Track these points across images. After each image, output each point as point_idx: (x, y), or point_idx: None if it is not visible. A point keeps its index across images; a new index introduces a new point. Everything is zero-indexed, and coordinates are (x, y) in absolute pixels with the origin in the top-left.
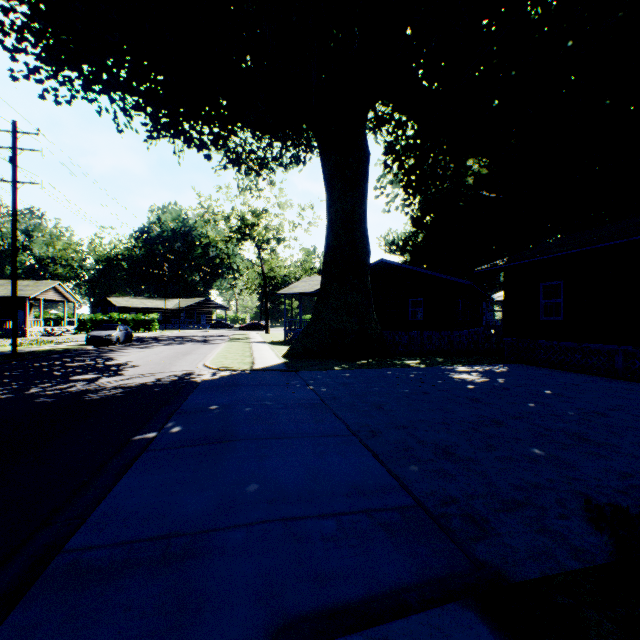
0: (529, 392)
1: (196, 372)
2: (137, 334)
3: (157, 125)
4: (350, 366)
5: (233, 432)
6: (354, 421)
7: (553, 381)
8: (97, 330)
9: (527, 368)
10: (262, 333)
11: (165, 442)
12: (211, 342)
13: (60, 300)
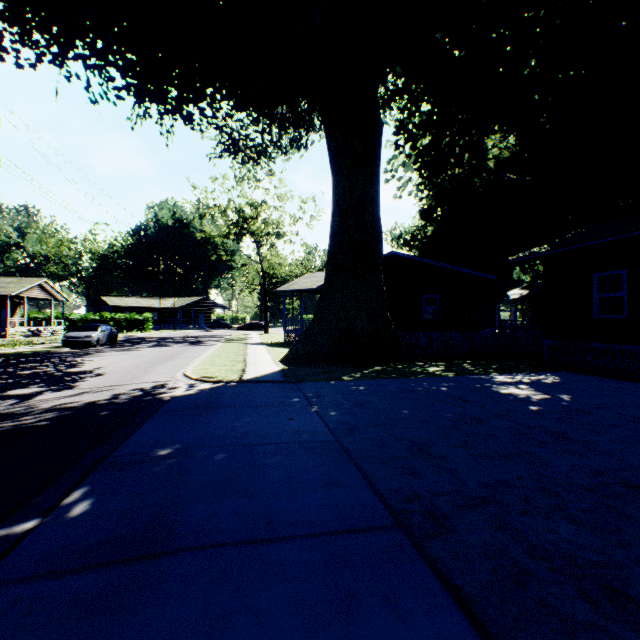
0: (623, 418)
1: (170, 384)
2: (128, 334)
3: (142, 102)
4: (362, 375)
5: (176, 523)
6: (391, 484)
7: (636, 399)
8: (76, 330)
9: (583, 378)
10: (261, 333)
11: (34, 553)
12: (204, 343)
13: (47, 298)
